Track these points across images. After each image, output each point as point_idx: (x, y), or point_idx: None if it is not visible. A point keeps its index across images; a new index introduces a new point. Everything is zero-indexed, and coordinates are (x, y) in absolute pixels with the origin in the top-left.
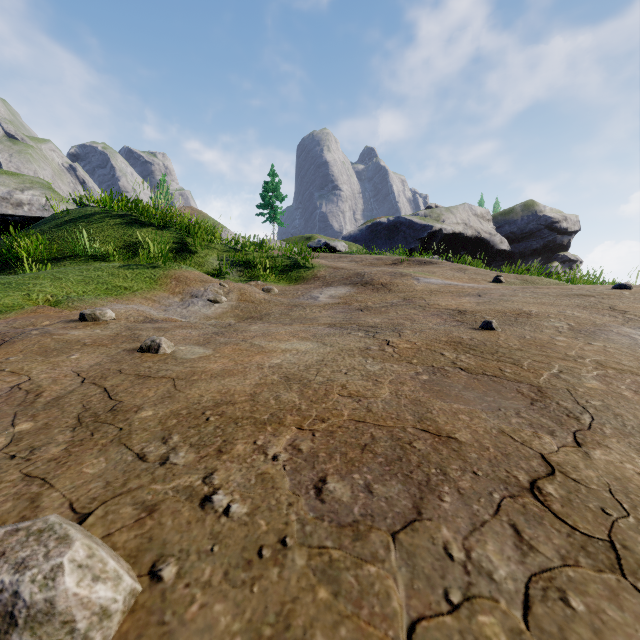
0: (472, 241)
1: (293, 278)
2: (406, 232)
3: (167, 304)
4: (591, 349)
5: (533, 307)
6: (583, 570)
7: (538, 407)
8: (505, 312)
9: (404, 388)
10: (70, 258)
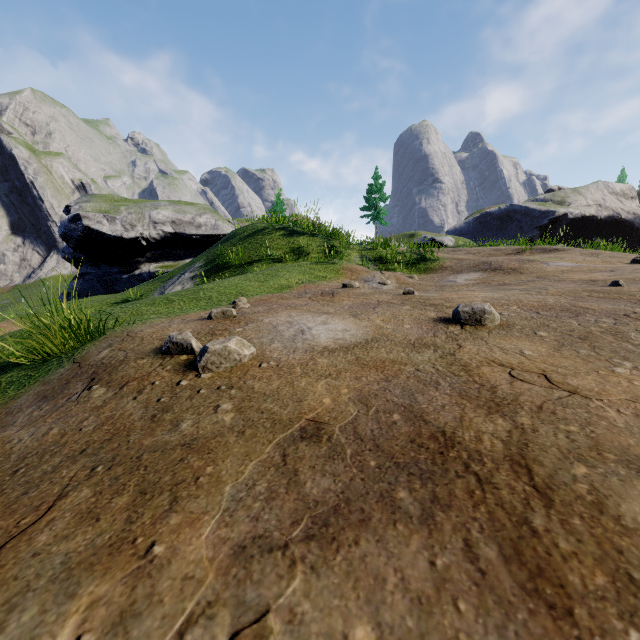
0: (608, 224)
1: (421, 269)
2: (521, 221)
3: None
4: None
5: None
6: (637, 322)
7: (638, 304)
8: (634, 279)
9: (561, 300)
10: (258, 262)
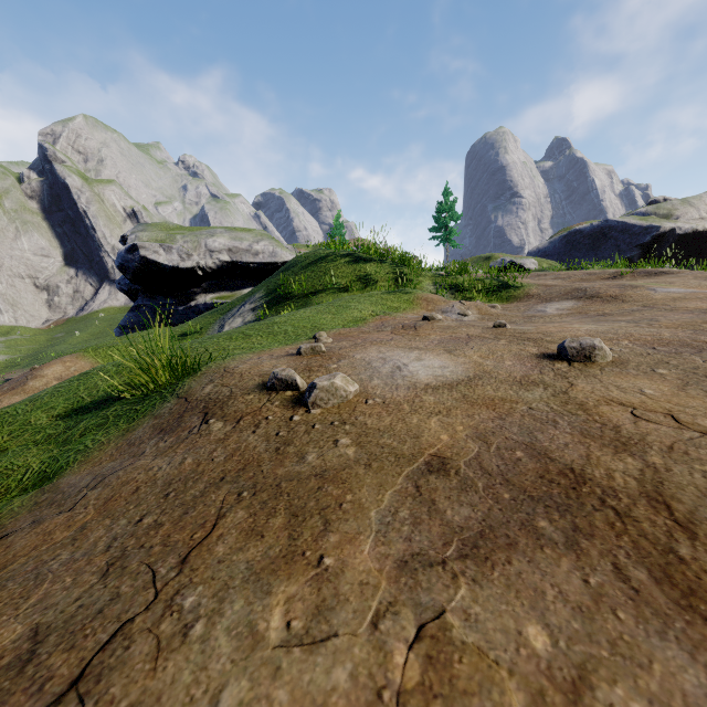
0: None
1: (504, 298)
2: (618, 238)
3: None
4: None
5: None
6: None
7: None
8: None
9: (678, 334)
10: (322, 291)
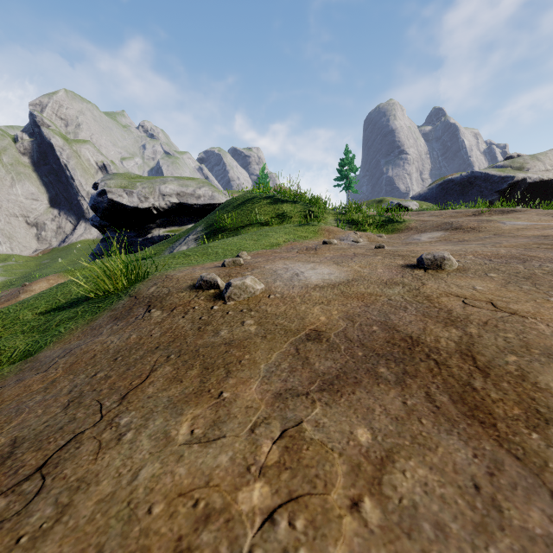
0: None
1: (389, 230)
2: (481, 186)
3: None
4: None
5: None
6: None
7: None
8: None
9: (511, 251)
10: (249, 225)
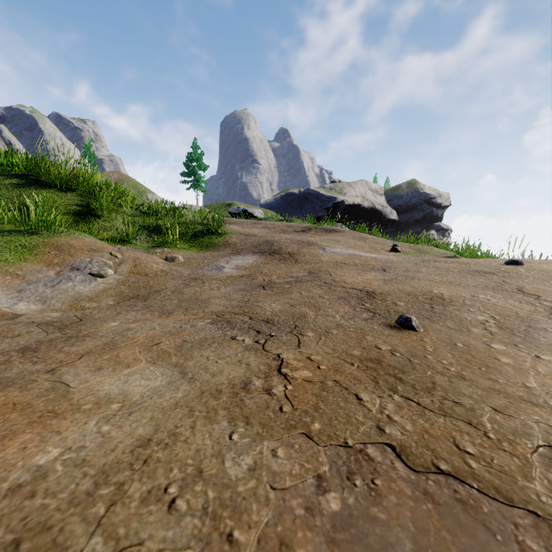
0: (368, 211)
1: (204, 244)
2: (314, 202)
3: (34, 279)
4: (548, 371)
5: (442, 288)
6: None
7: None
8: (416, 295)
9: None
10: None
